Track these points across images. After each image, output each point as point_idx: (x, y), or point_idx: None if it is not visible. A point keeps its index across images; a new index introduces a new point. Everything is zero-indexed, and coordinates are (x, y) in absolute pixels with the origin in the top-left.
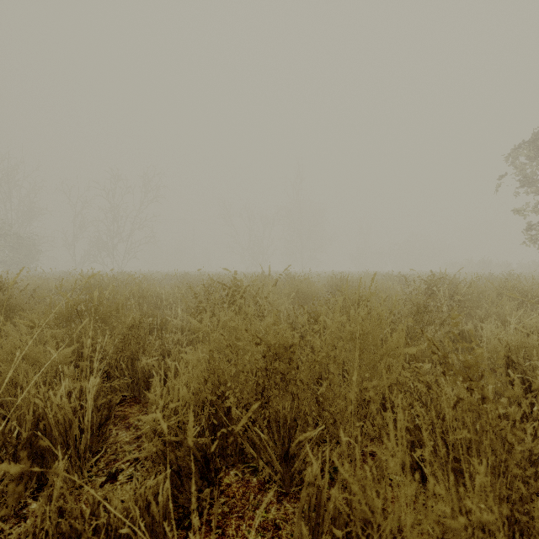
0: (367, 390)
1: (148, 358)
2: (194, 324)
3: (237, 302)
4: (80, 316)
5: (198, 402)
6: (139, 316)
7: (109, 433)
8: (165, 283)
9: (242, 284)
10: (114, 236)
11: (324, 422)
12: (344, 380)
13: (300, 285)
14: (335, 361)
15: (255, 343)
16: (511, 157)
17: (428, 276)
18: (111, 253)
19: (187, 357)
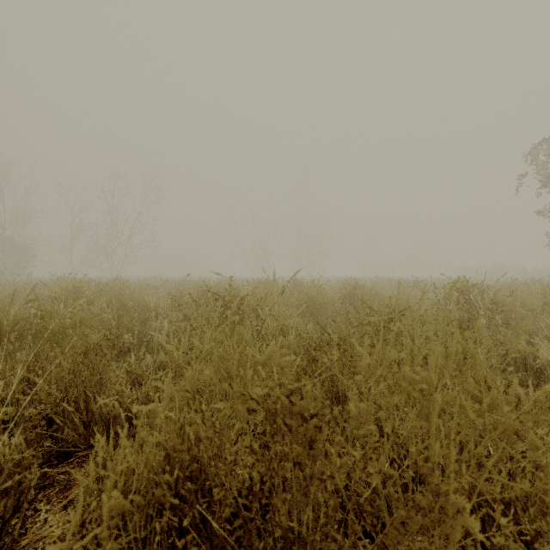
0: (453, 493)
1: (105, 397)
2: (169, 350)
3: (228, 321)
4: (22, 336)
5: (151, 501)
6: (116, 330)
7: (34, 518)
8: (163, 289)
9: (239, 292)
10: (112, 240)
11: (373, 549)
12: (380, 432)
13: (310, 293)
14: (393, 440)
15: (247, 409)
16: (534, 154)
17: (460, 282)
18: (110, 258)
19: (147, 409)
